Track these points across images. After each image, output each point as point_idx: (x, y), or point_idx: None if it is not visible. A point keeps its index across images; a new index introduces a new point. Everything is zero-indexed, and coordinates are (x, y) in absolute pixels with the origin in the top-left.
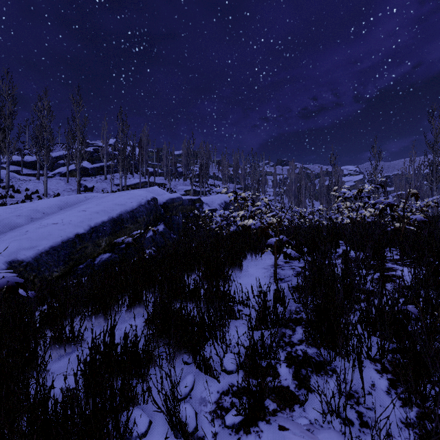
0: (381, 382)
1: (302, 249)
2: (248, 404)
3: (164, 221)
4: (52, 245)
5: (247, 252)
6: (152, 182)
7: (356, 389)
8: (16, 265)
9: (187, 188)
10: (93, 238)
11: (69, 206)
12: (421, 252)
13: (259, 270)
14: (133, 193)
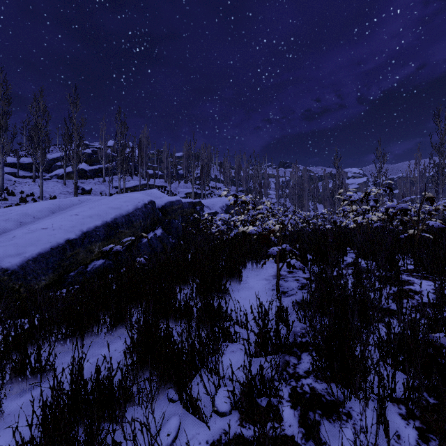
0: (407, 432)
1: (306, 257)
2: None
3: (162, 225)
4: (40, 252)
5: (247, 261)
6: (152, 184)
7: (377, 442)
8: None
9: (188, 191)
10: (85, 244)
11: (61, 210)
12: None
13: (260, 281)
14: (129, 196)
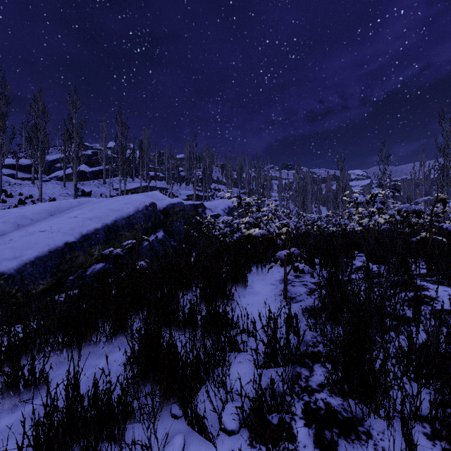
0: None
1: (314, 261)
2: None
3: (164, 227)
4: (38, 255)
5: (252, 264)
6: (153, 186)
7: None
8: None
9: (189, 193)
10: (84, 247)
11: (60, 212)
12: None
13: (266, 286)
14: (130, 198)
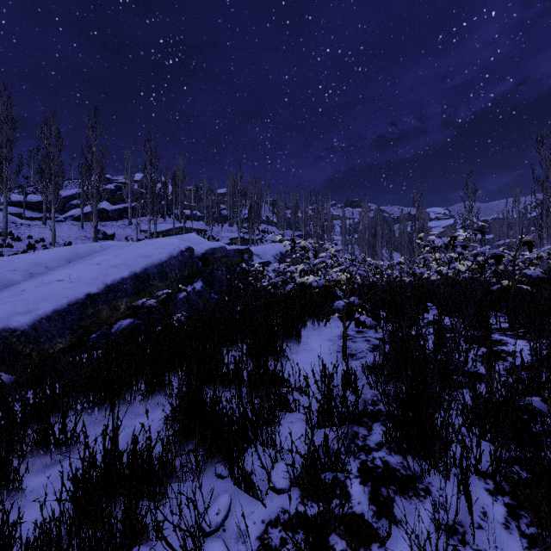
0: (495, 509)
1: (379, 314)
2: (305, 544)
3: (203, 277)
4: (55, 309)
5: (307, 318)
6: (189, 228)
7: (460, 520)
8: (7, 335)
9: (233, 236)
10: (109, 300)
11: (79, 258)
12: (544, 321)
13: (323, 343)
14: (163, 241)
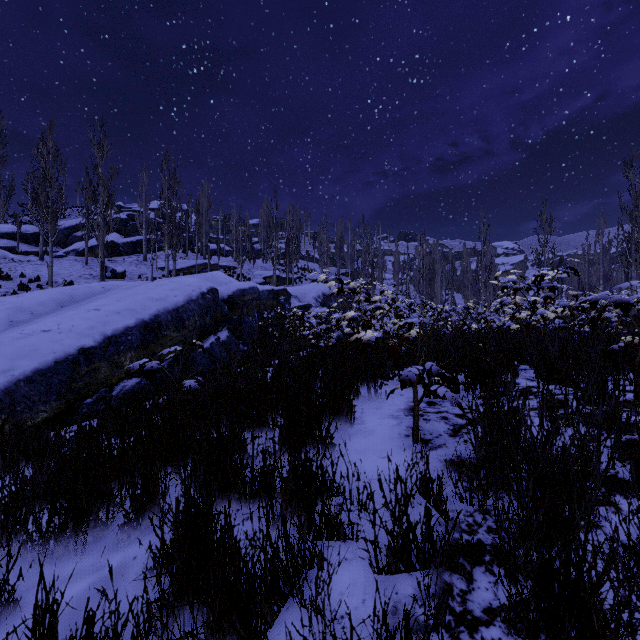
0: None
1: (456, 379)
2: None
3: (229, 324)
4: (38, 368)
5: (360, 384)
6: (215, 265)
7: None
8: None
9: (267, 274)
10: (109, 355)
11: (75, 302)
12: None
13: (384, 421)
14: (179, 281)
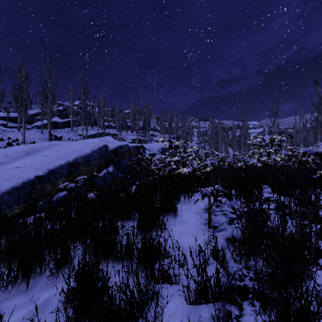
0: None
1: (230, 193)
2: None
3: (113, 163)
4: (13, 186)
5: (180, 195)
6: (107, 133)
7: None
8: None
9: (134, 138)
10: (51, 179)
11: (34, 152)
12: None
13: (193, 215)
14: (88, 141)
